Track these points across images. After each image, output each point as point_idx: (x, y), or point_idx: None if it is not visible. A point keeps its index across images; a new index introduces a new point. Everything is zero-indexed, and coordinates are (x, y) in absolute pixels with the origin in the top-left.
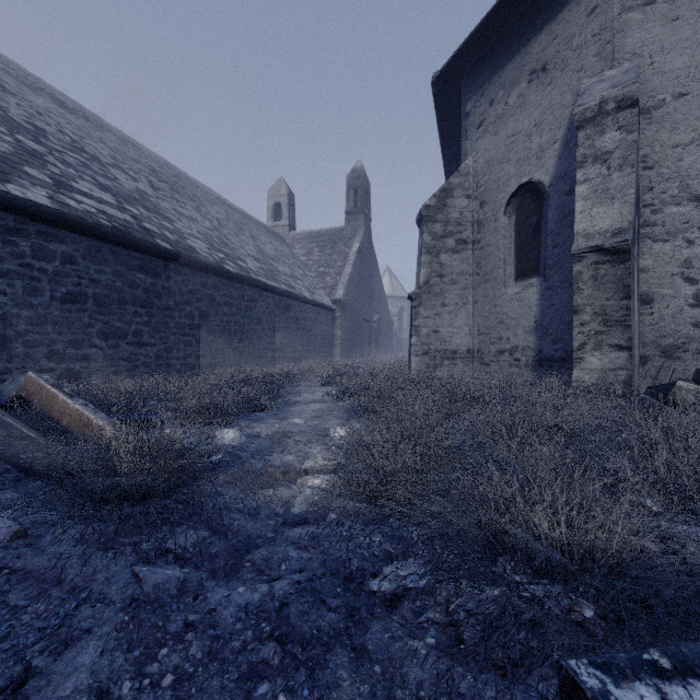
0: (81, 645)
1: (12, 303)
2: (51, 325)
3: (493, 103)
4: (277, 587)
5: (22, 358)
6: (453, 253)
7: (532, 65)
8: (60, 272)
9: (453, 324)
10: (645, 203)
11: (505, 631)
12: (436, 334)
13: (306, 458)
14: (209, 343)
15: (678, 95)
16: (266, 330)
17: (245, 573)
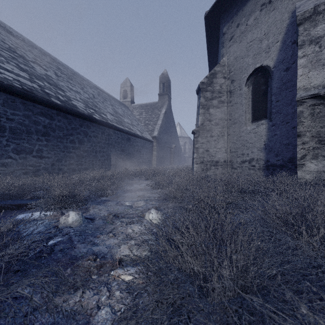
0: None
1: None
2: None
3: (239, 25)
4: None
5: None
6: (216, 108)
7: (262, 0)
8: None
9: (216, 146)
10: None
11: None
12: (207, 152)
13: (123, 246)
14: (84, 157)
15: None
16: (117, 151)
17: None
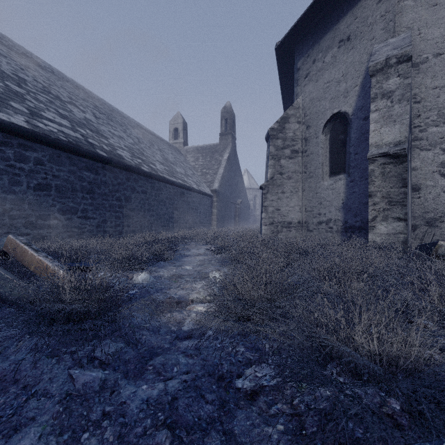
0: (25, 431)
1: (1, 190)
2: (27, 205)
3: (315, 61)
4: (170, 385)
5: (8, 226)
6: (289, 159)
7: (340, 36)
8: (33, 170)
9: (289, 205)
10: (415, 125)
11: (337, 423)
12: (278, 211)
13: (193, 292)
14: (131, 217)
15: (437, 54)
16: (168, 209)
17: (148, 374)
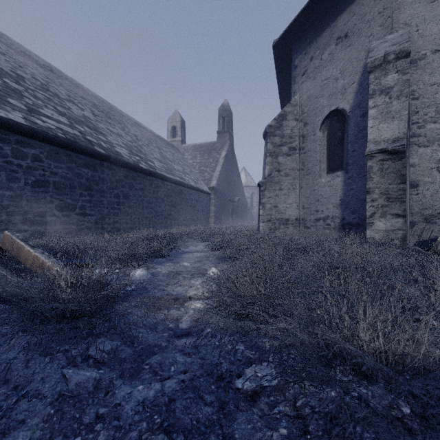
0: (14, 435)
1: None
2: (25, 201)
3: (313, 59)
4: (167, 386)
5: (5, 222)
6: (286, 156)
7: (338, 33)
8: (31, 167)
9: (286, 202)
10: (413, 122)
11: (345, 429)
12: (276, 208)
13: (191, 289)
14: (129, 214)
15: (435, 51)
16: (166, 206)
17: (144, 374)
